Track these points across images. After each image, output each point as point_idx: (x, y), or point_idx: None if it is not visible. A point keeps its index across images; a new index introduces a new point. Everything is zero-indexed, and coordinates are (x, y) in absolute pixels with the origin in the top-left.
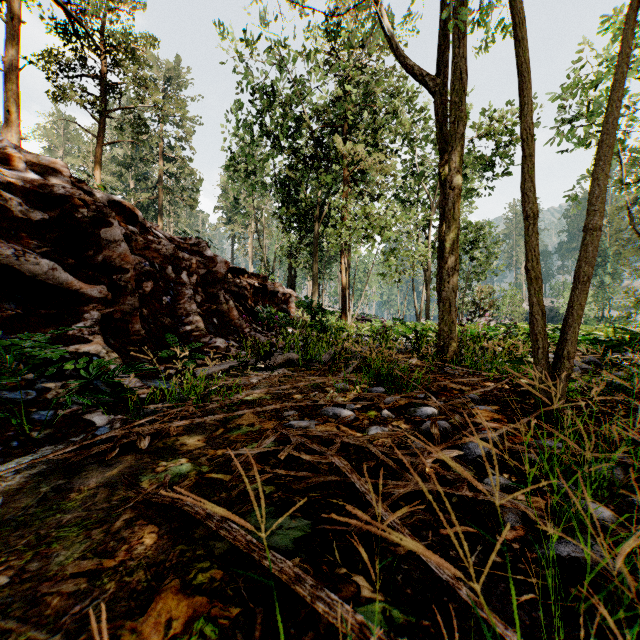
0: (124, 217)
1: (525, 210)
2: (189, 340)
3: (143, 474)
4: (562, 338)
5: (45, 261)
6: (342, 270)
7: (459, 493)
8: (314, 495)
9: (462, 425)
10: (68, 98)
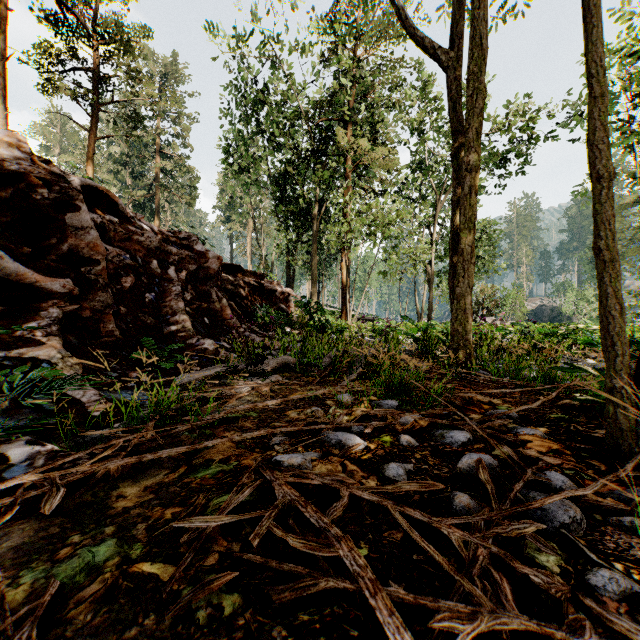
0: (101, 205)
1: (596, 169)
2: (174, 341)
3: (31, 565)
4: None
5: None
6: (342, 268)
7: (580, 639)
8: (308, 619)
9: (512, 460)
10: (59, 90)
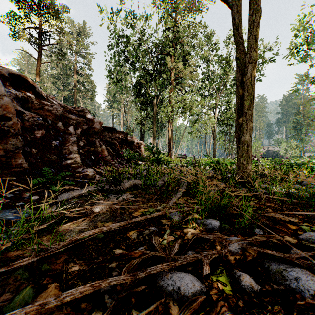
0: (24, 87)
1: None
2: (68, 170)
3: None
4: None
5: None
6: (169, 130)
7: None
8: None
9: None
10: (21, 37)
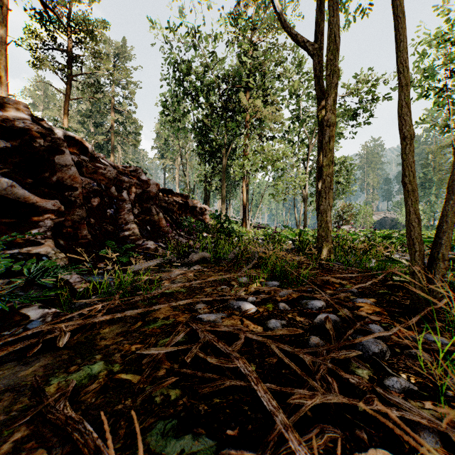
0: (77, 149)
1: (403, 132)
2: (127, 242)
3: (55, 375)
4: (436, 242)
5: (5, 179)
6: (243, 191)
7: (370, 407)
8: (219, 401)
9: (349, 318)
10: (44, 66)
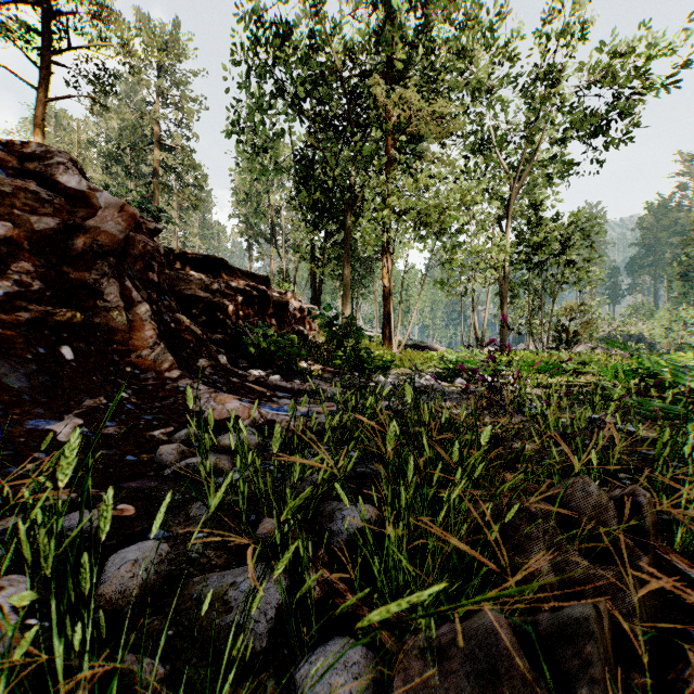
0: None
1: None
2: None
3: None
4: None
5: None
6: (384, 277)
7: None
8: None
9: None
10: None
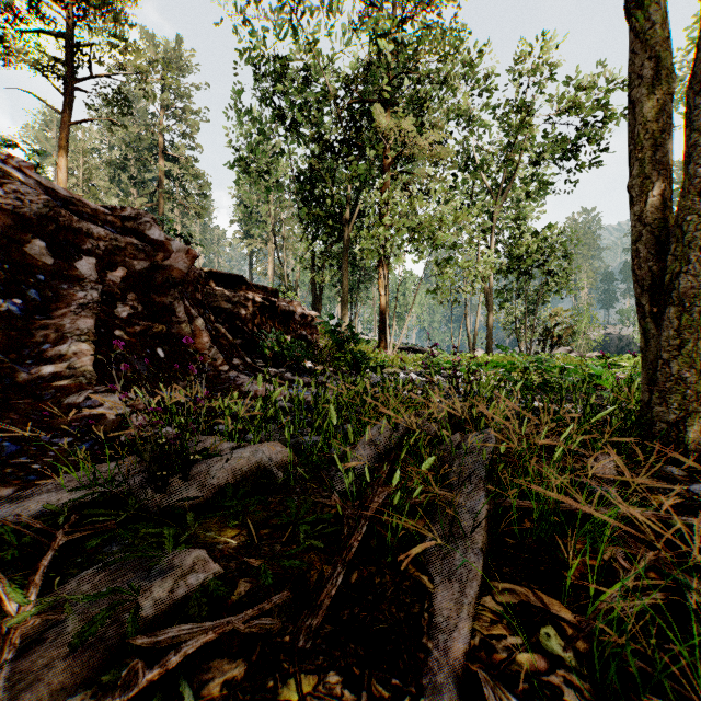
0: None
1: None
2: (40, 399)
3: None
4: None
5: None
6: (380, 286)
7: None
8: None
9: None
10: (18, 56)
